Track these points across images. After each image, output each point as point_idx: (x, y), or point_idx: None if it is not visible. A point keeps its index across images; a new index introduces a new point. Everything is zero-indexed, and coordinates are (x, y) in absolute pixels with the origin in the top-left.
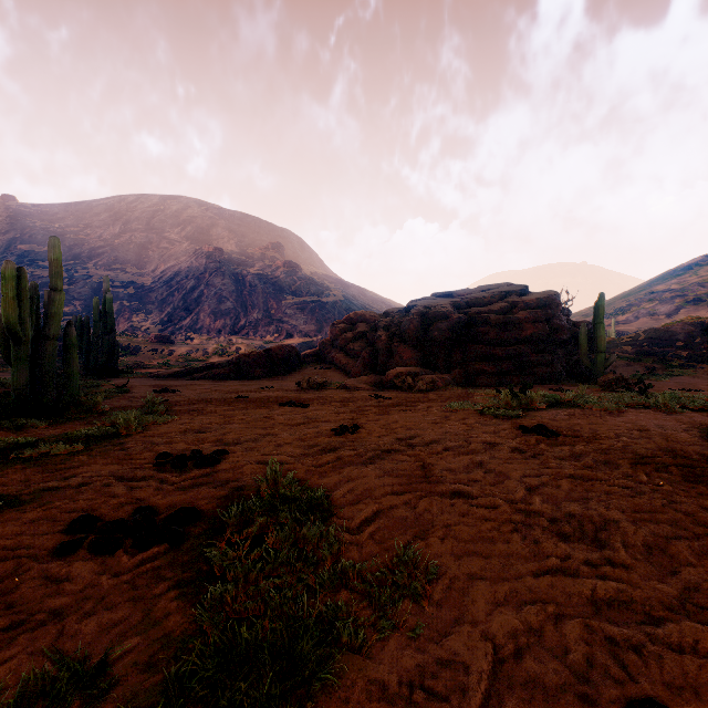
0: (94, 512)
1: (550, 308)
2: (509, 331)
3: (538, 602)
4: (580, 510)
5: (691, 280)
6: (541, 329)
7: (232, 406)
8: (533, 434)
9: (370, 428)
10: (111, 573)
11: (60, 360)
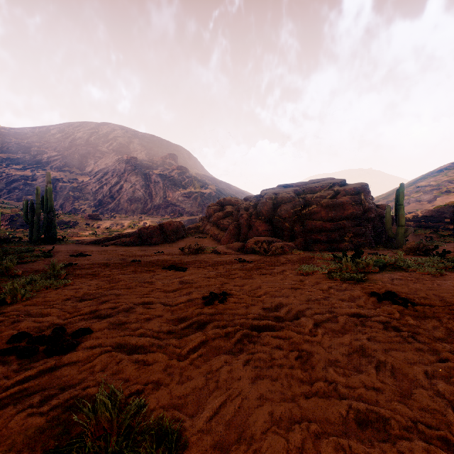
0: None
1: (363, 194)
2: (335, 210)
3: None
4: None
5: (443, 179)
6: (358, 209)
7: (124, 270)
8: (389, 302)
9: (237, 296)
10: None
11: (20, 231)
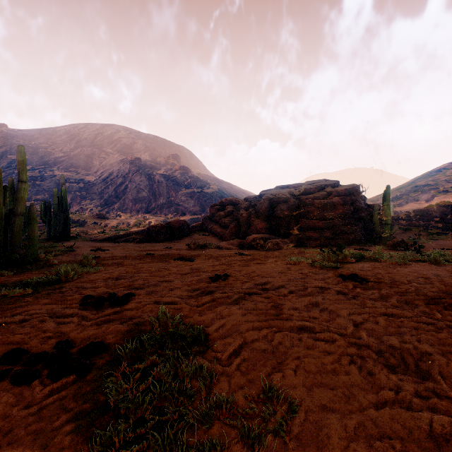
0: (25, 345)
1: (353, 195)
2: (327, 210)
3: (384, 437)
4: (399, 344)
5: (441, 178)
6: (348, 209)
7: (142, 260)
8: (350, 280)
9: (236, 276)
10: (23, 404)
11: None
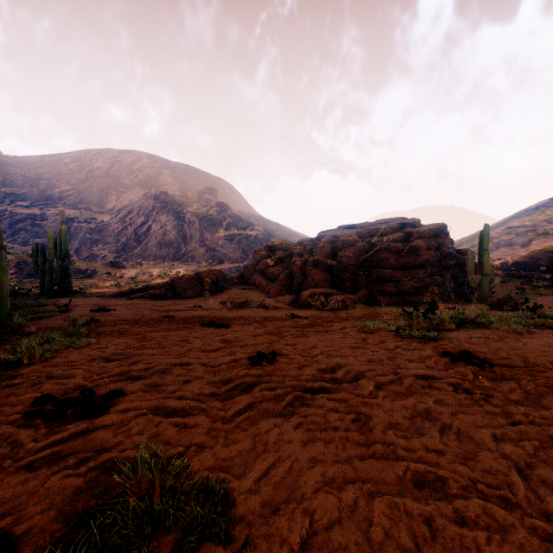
0: None
1: (440, 237)
2: (407, 257)
3: None
4: None
5: (540, 218)
6: (434, 255)
7: (156, 327)
8: (463, 363)
9: (288, 356)
10: None
11: (27, 281)
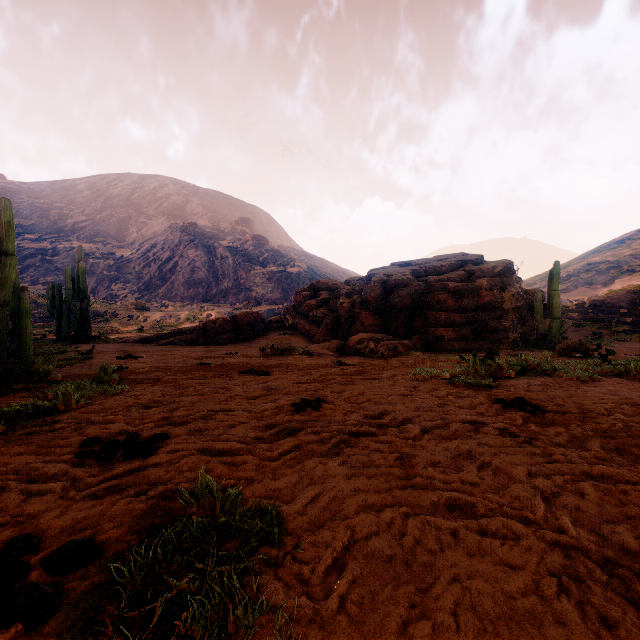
0: None
1: (505, 276)
2: (467, 298)
3: None
4: (637, 544)
5: (625, 252)
6: (498, 296)
7: (191, 374)
8: (515, 409)
9: (334, 402)
10: None
11: (39, 325)
